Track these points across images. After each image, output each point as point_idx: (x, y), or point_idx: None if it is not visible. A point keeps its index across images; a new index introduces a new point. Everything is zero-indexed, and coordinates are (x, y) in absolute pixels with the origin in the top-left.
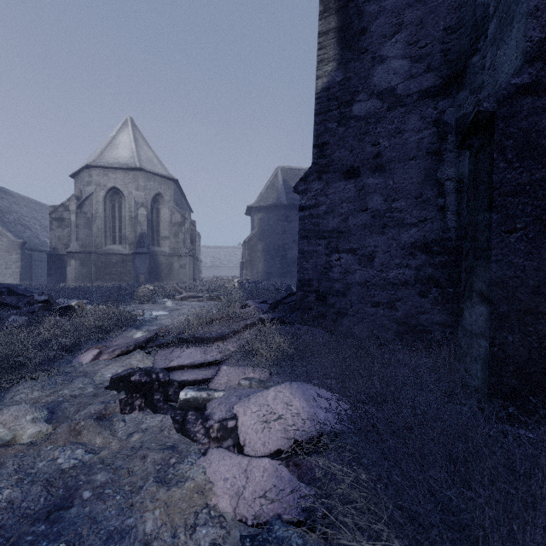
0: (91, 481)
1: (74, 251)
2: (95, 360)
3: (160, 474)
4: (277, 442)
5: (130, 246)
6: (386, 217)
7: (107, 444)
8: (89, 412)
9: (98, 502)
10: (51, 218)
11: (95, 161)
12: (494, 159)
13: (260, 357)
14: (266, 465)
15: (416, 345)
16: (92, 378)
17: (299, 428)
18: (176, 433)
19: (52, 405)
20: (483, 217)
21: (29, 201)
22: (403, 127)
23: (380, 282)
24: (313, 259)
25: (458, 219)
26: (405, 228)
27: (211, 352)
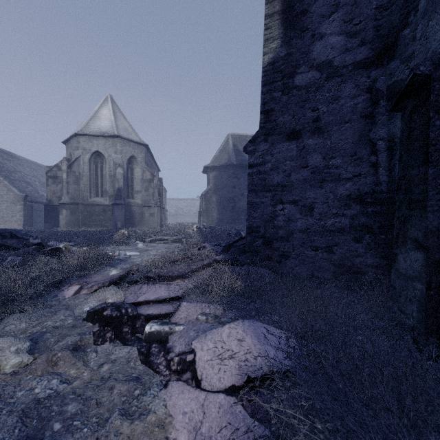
0: (62, 412)
1: (65, 202)
2: (77, 294)
3: (125, 406)
4: (232, 378)
5: (109, 199)
6: (324, 172)
7: (80, 374)
8: (66, 343)
9: (67, 434)
10: (47, 176)
11: (82, 130)
12: (430, 118)
13: (215, 294)
14: (222, 401)
15: (351, 285)
16: (73, 310)
17: (251, 365)
18: (141, 364)
19: (36, 335)
20: (418, 172)
21: (31, 163)
22: (339, 94)
23: (318, 229)
24: (260, 209)
25: (389, 174)
26: (341, 182)
27: (173, 289)
